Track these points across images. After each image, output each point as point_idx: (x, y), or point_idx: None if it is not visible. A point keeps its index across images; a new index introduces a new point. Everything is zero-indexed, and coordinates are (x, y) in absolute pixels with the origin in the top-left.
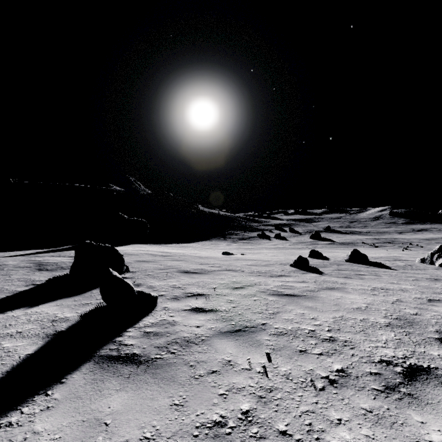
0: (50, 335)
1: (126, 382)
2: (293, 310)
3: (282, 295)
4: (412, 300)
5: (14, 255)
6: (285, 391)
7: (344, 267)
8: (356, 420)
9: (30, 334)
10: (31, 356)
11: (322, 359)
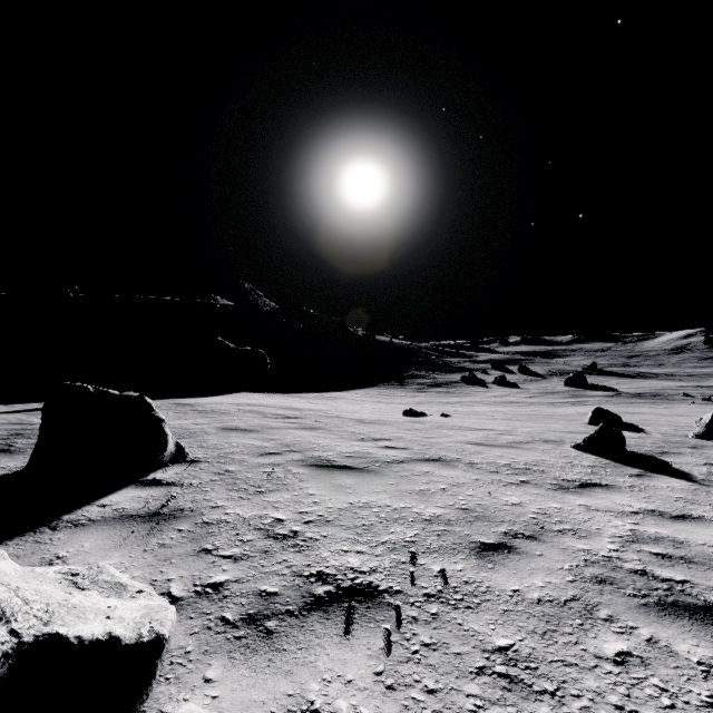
0: None
1: None
2: None
3: (708, 613)
4: None
5: (8, 412)
6: None
7: None
8: None
9: None
10: None
11: None
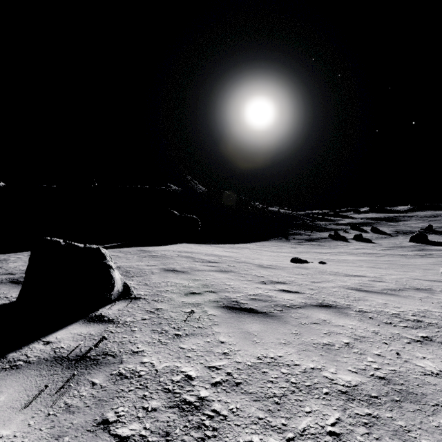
0: None
1: None
2: None
3: None
4: None
5: None
6: None
7: None
8: None
9: None
10: None
11: None
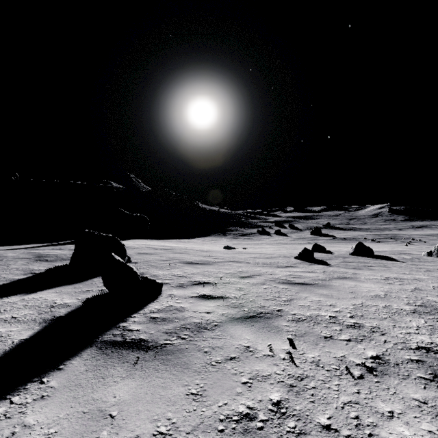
0: (47, 321)
1: (132, 369)
2: (307, 297)
3: (292, 283)
4: (431, 289)
5: (14, 249)
6: (318, 379)
7: (351, 260)
8: (411, 413)
9: (25, 319)
10: (26, 341)
11: (352, 345)
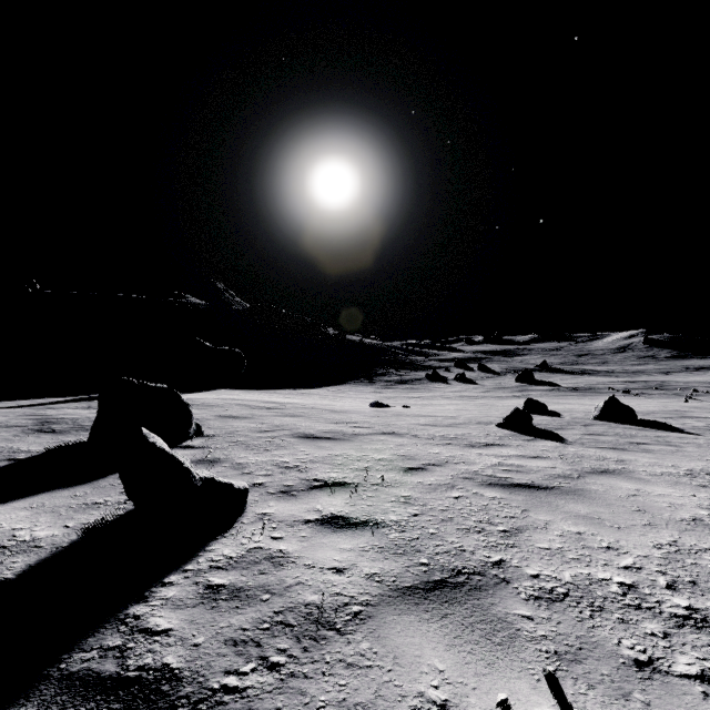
0: None
1: None
2: (551, 524)
3: (509, 486)
4: None
5: (11, 407)
6: None
7: (599, 429)
8: None
9: None
10: None
11: None
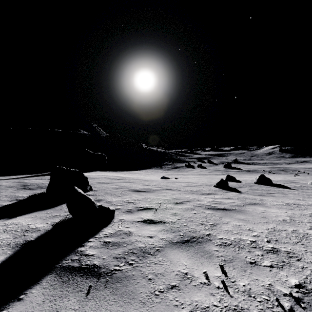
0: (19, 245)
1: (85, 299)
2: (229, 222)
3: (215, 209)
4: None
5: (8, 179)
6: None
7: (256, 188)
8: None
9: (1, 244)
10: None
11: (276, 272)
